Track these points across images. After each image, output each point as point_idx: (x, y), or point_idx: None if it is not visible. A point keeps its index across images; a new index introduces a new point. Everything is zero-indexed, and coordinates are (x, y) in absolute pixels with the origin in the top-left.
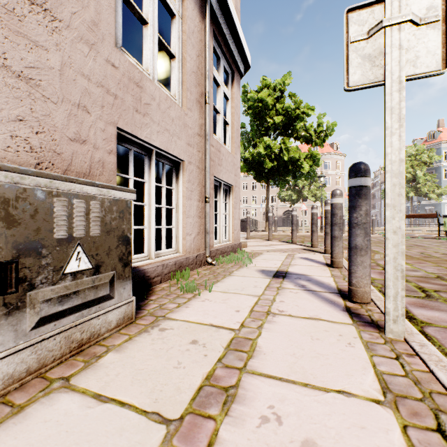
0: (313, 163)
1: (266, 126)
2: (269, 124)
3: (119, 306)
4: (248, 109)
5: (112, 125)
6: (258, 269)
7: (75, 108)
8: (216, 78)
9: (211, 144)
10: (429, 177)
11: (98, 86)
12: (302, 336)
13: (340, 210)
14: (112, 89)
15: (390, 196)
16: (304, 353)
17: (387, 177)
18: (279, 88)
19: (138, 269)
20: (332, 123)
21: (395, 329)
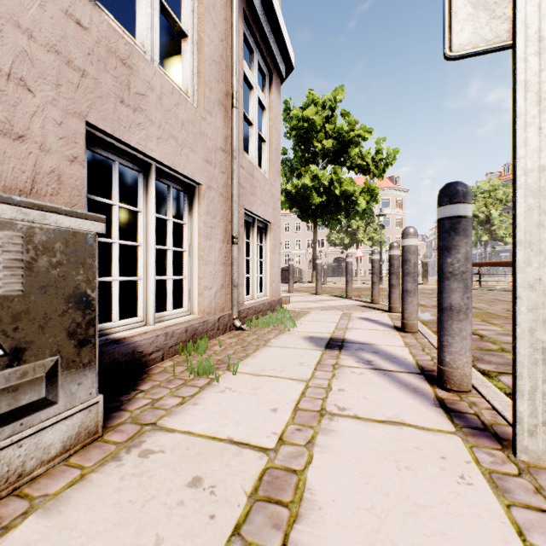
0: (371, 199)
1: (313, 151)
2: (317, 150)
3: (67, 416)
4: (291, 130)
5: (77, 117)
6: (305, 336)
7: (0, 79)
8: (247, 77)
9: (241, 165)
10: (505, 218)
11: (50, 52)
12: (381, 461)
13: (414, 255)
14: (76, 61)
15: (523, 228)
16: (390, 505)
17: (519, 197)
18: (329, 105)
19: (124, 343)
20: (393, 150)
21: (532, 446)
